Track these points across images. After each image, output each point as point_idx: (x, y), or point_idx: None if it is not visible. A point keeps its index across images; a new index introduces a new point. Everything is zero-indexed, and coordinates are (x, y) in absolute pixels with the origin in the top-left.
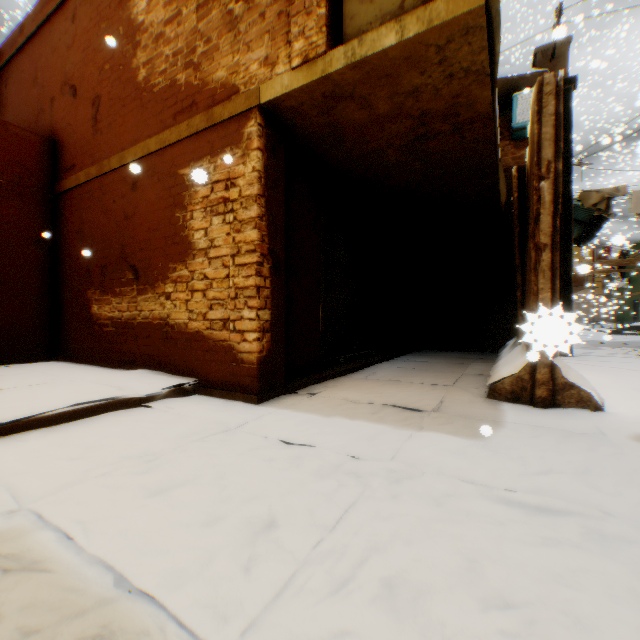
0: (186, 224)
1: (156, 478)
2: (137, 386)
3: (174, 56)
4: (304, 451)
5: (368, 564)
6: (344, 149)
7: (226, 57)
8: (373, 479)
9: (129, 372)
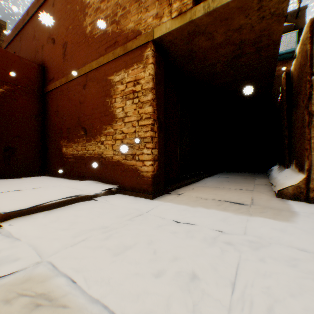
0: (112, 105)
1: (114, 243)
2: (88, 189)
3: (105, 18)
4: (190, 227)
5: (276, 312)
6: (193, 64)
7: (134, 16)
8: (242, 247)
9: (82, 182)
